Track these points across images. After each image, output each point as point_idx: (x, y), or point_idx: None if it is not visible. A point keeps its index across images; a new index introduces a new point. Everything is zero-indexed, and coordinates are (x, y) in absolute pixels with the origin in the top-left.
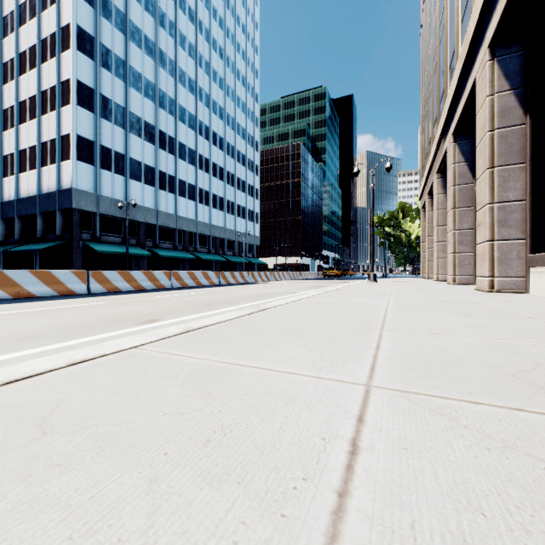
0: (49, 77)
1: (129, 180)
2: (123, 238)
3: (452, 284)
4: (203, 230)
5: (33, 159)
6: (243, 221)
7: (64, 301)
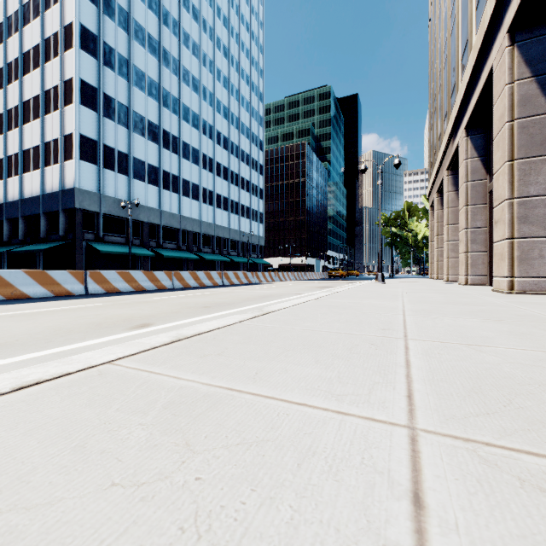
0: (53, 77)
1: (133, 179)
2: (126, 238)
3: (465, 285)
4: (207, 230)
5: (37, 159)
6: (248, 221)
7: (57, 302)
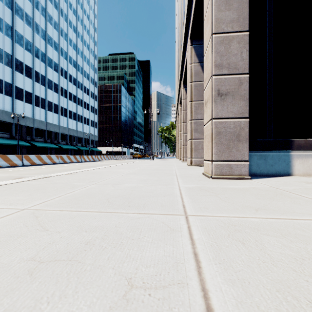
0: None
1: (15, 99)
2: (10, 135)
3: (179, 160)
4: (63, 131)
5: None
6: (88, 127)
7: (24, 167)
